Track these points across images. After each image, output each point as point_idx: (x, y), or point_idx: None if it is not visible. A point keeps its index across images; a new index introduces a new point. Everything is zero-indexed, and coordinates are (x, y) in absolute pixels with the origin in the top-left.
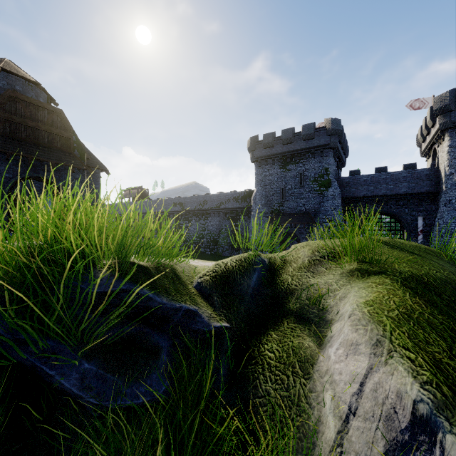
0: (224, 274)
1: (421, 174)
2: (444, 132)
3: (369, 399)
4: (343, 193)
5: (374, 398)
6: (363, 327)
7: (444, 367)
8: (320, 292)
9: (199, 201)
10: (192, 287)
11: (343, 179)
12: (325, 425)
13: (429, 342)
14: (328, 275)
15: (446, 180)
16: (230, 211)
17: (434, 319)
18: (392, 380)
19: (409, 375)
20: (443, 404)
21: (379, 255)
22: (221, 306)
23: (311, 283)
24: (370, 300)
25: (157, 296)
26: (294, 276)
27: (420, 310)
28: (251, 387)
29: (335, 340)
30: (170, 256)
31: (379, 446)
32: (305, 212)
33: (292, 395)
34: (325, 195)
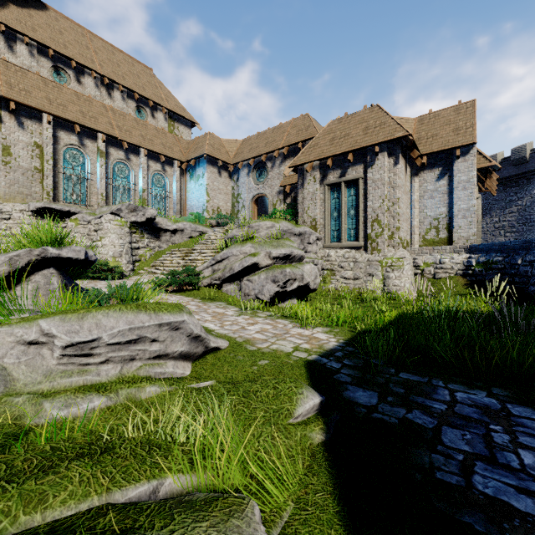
0: None
1: None
2: None
3: None
4: None
5: None
6: None
7: None
8: None
9: None
10: None
11: None
12: None
13: None
14: None
15: None
16: None
17: None
18: None
19: None
20: None
21: None
22: None
23: None
24: None
25: None
26: None
27: None
28: None
29: None
30: None
31: None
32: None
33: None
34: None
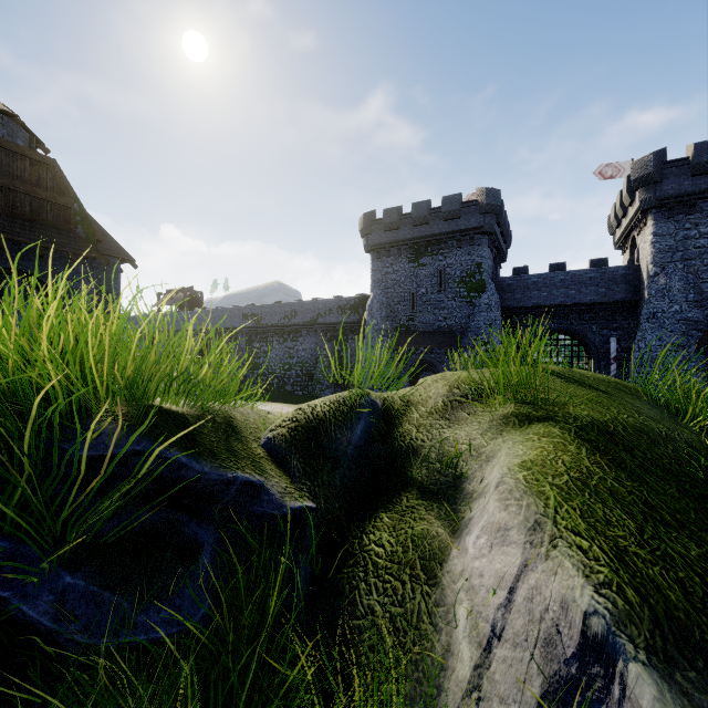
0: (311, 425)
1: (614, 275)
2: (646, 214)
3: (521, 613)
4: (502, 301)
5: (528, 612)
6: (515, 502)
7: (631, 559)
8: (457, 450)
9: (283, 312)
10: (259, 446)
11: (504, 280)
12: (456, 657)
13: (610, 522)
14: (472, 423)
15: (649, 284)
16: (333, 328)
17: (621, 487)
18: (555, 583)
19: (579, 574)
20: (626, 616)
21: (547, 392)
22: (303, 475)
23: (445, 436)
24: (528, 460)
25: (194, 461)
26: (421, 427)
27: (601, 474)
28: (347, 603)
29: (475, 524)
30: (225, 397)
31: (534, 686)
32: (447, 330)
33: (409, 613)
34: (477, 304)
